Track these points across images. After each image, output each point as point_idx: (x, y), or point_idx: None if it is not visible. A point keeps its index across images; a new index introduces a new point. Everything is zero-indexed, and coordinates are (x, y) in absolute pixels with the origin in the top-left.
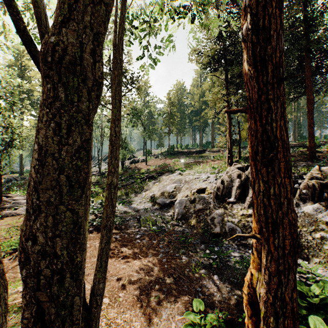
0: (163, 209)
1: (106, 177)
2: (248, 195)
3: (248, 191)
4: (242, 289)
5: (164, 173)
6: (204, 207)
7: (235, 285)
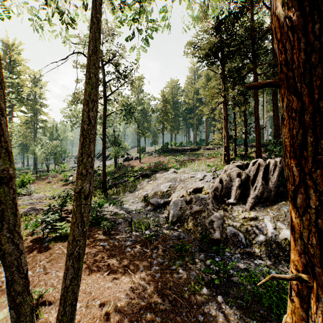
0: (157, 210)
1: (99, 175)
2: (249, 196)
3: (249, 191)
4: (253, 316)
5: (158, 171)
6: (202, 209)
7: (244, 311)
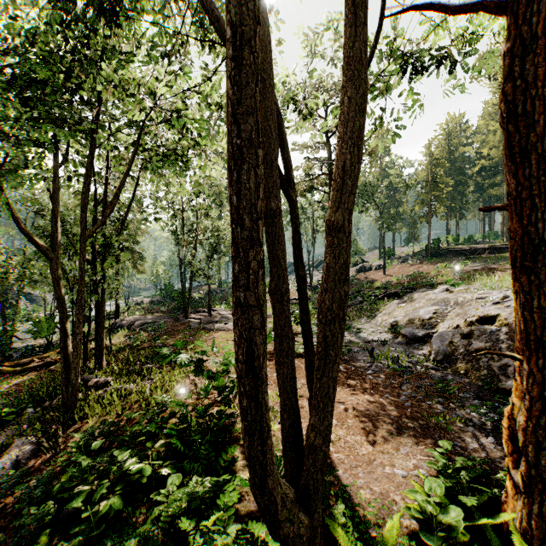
0: (411, 344)
1: None
2: None
3: None
4: None
5: (416, 289)
6: (489, 347)
7: None
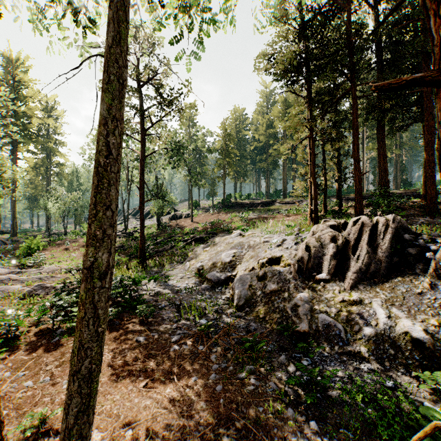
0: (216, 288)
1: (135, 239)
2: (349, 269)
3: (349, 262)
4: None
5: (217, 234)
6: (280, 288)
7: None
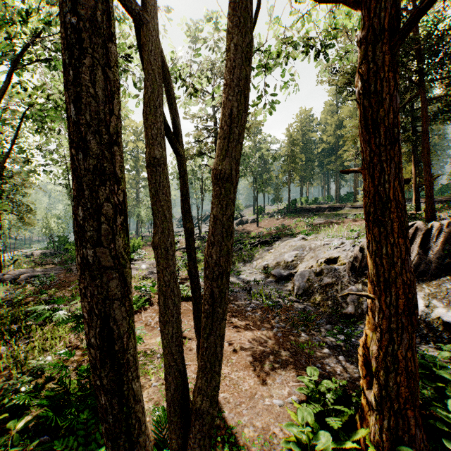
0: (279, 282)
1: None
2: None
3: None
4: None
5: (281, 238)
6: (334, 282)
7: None
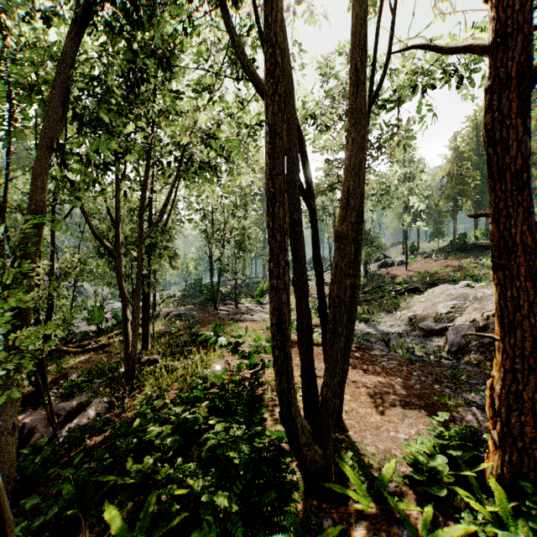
0: (428, 337)
1: None
2: None
3: None
4: None
5: (438, 285)
6: None
7: None
